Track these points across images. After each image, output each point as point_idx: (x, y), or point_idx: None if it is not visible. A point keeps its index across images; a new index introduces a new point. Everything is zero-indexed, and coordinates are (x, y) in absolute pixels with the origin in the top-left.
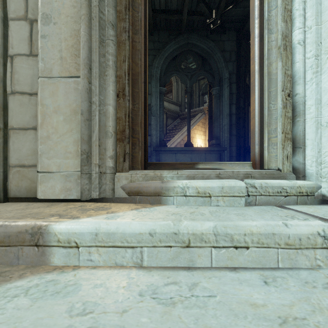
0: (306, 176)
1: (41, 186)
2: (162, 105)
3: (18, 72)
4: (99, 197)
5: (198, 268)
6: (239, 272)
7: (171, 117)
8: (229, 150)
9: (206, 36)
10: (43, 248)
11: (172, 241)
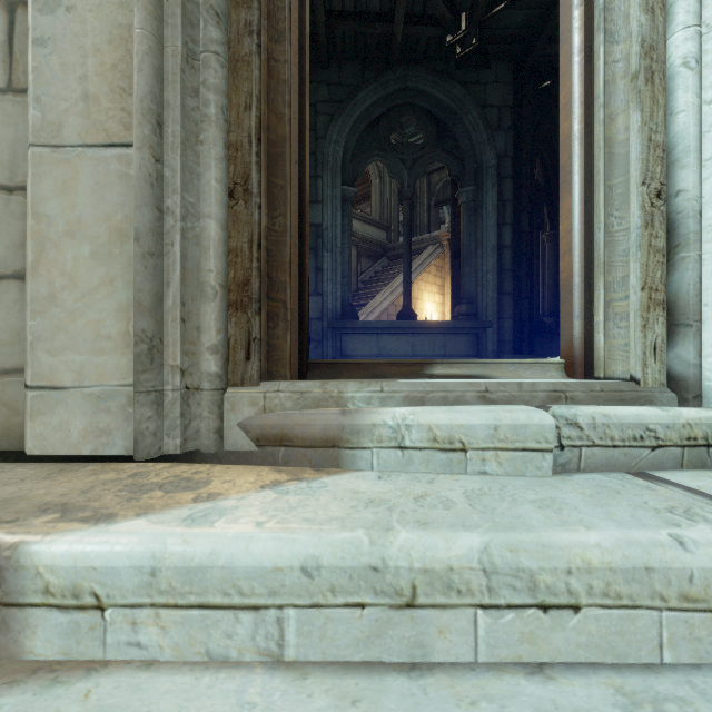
0: (703, 397)
1: (33, 424)
2: (348, 227)
3: None
4: (184, 451)
5: (437, 663)
6: (553, 679)
7: (369, 254)
8: (497, 327)
9: (447, 73)
10: (3, 611)
11: (366, 589)
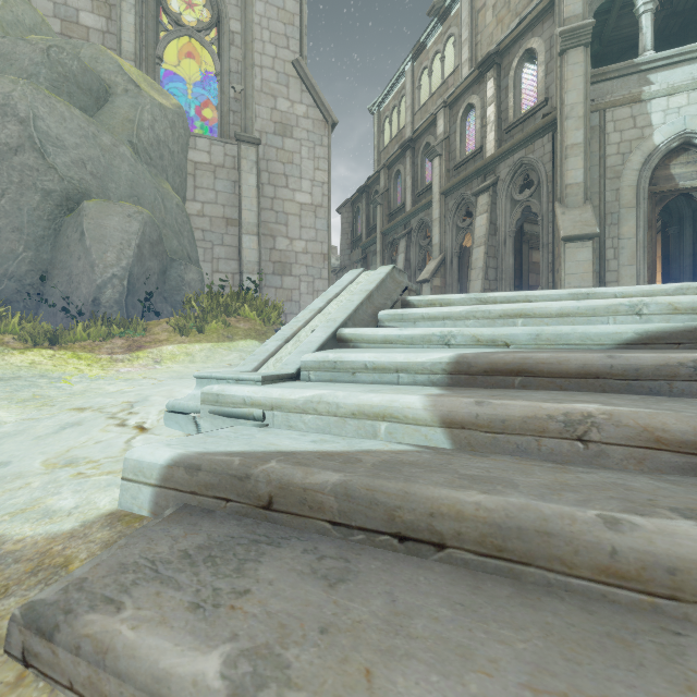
0: None
1: None
2: None
3: (610, 265)
4: None
5: None
6: None
7: None
8: None
9: None
10: None
11: None
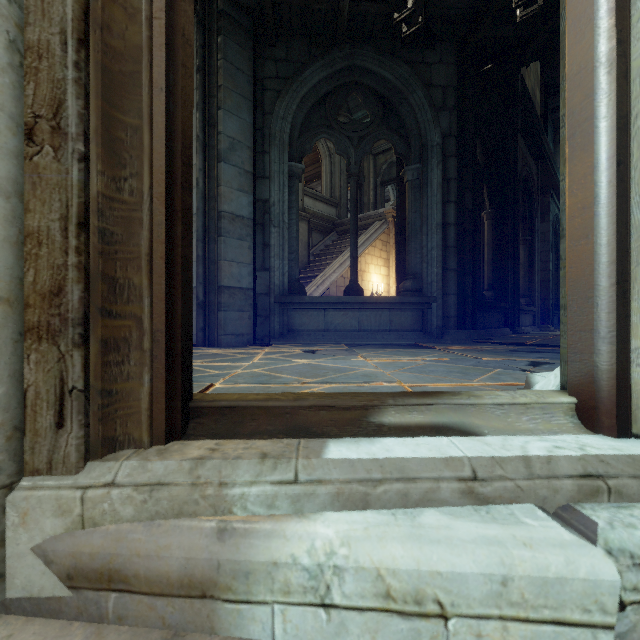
0: None
1: None
2: (296, 203)
3: None
4: None
5: None
6: None
7: (320, 229)
8: (442, 303)
9: (393, 52)
10: None
11: None
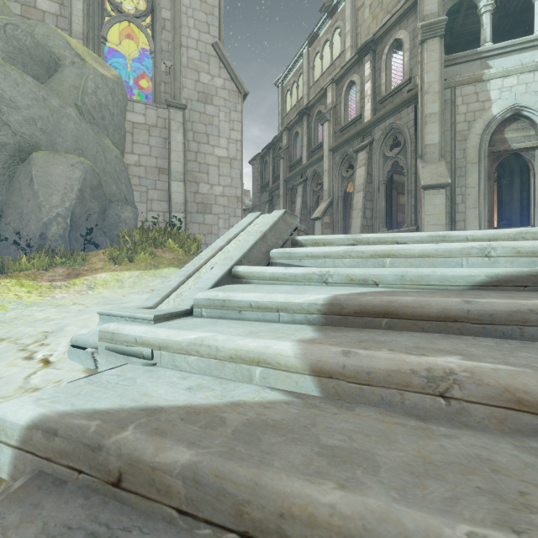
0: None
1: None
2: None
3: (459, 207)
4: None
5: None
6: None
7: None
8: None
9: None
10: None
11: None
